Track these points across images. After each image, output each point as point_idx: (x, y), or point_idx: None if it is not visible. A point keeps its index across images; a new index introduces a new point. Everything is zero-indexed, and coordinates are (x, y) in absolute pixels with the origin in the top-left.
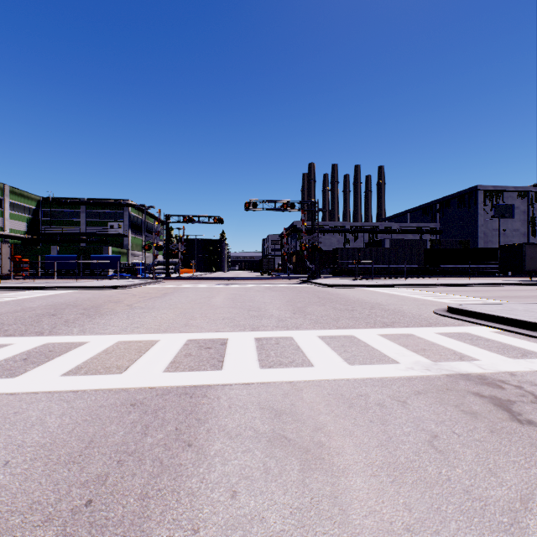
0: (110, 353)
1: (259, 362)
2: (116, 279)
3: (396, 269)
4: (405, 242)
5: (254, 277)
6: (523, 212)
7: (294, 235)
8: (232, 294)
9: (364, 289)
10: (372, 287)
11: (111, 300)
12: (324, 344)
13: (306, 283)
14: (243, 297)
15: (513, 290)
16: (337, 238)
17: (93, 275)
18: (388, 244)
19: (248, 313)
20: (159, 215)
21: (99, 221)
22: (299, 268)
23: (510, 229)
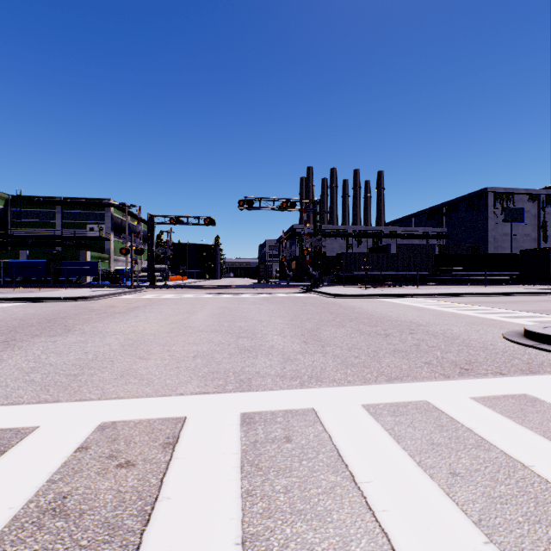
0: None
1: None
2: (88, 288)
3: (405, 276)
4: (412, 247)
5: (250, 285)
6: (533, 216)
7: (293, 239)
8: (220, 308)
9: (379, 299)
10: (388, 297)
11: (51, 319)
12: (389, 439)
13: (309, 292)
14: (234, 312)
15: None
16: (339, 243)
17: (68, 283)
18: (394, 249)
19: (237, 342)
20: (139, 213)
21: (77, 222)
22: (298, 275)
23: (521, 234)
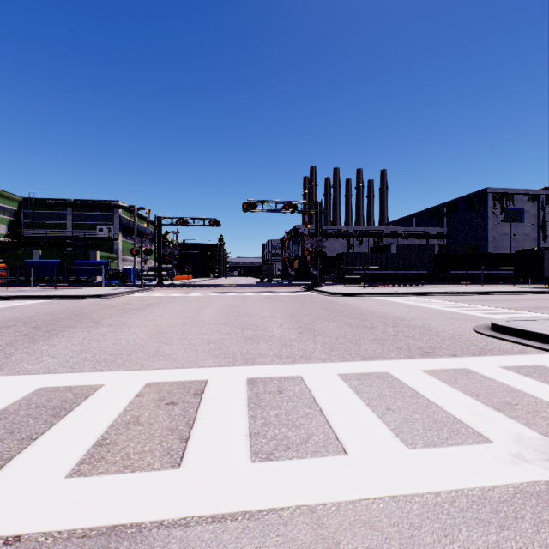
0: (4, 419)
1: (250, 442)
2: (100, 287)
3: (404, 276)
4: (412, 246)
5: (253, 284)
6: (533, 216)
7: (295, 239)
8: (226, 305)
9: (375, 297)
10: (384, 295)
11: (78, 314)
12: (351, 392)
13: (310, 290)
14: (239, 309)
15: (540, 299)
16: (341, 243)
17: (79, 282)
18: (394, 249)
19: (242, 333)
20: (148, 216)
21: (87, 223)
22: (300, 275)
23: (520, 234)
